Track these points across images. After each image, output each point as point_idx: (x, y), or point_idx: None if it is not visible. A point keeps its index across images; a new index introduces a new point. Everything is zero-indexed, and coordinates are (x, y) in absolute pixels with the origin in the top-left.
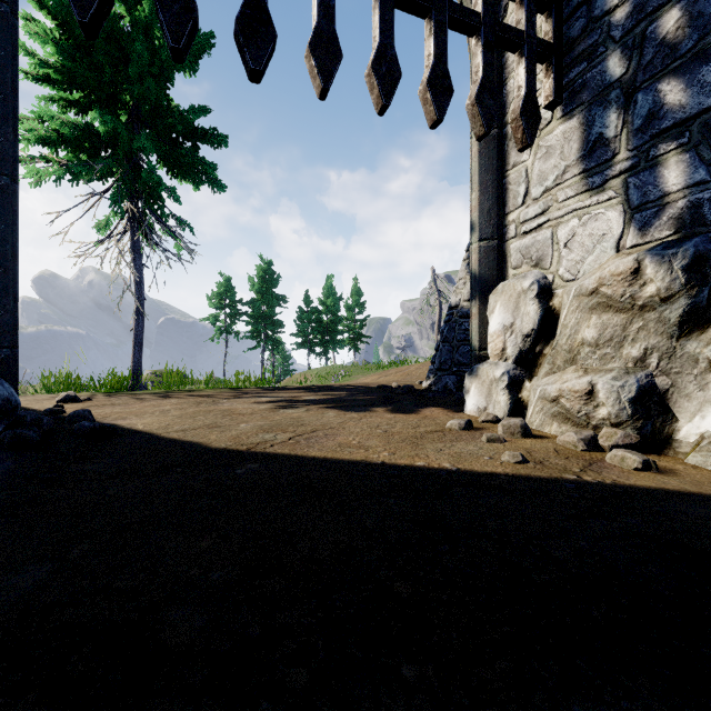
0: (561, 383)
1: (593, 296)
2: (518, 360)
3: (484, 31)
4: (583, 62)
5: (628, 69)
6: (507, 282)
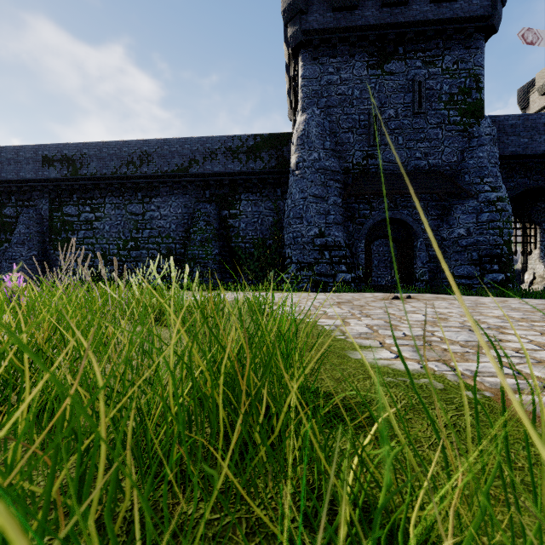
0: (535, 286)
1: (539, 276)
2: (530, 283)
3: (522, 244)
4: (539, 245)
5: (544, 249)
6: (528, 272)
